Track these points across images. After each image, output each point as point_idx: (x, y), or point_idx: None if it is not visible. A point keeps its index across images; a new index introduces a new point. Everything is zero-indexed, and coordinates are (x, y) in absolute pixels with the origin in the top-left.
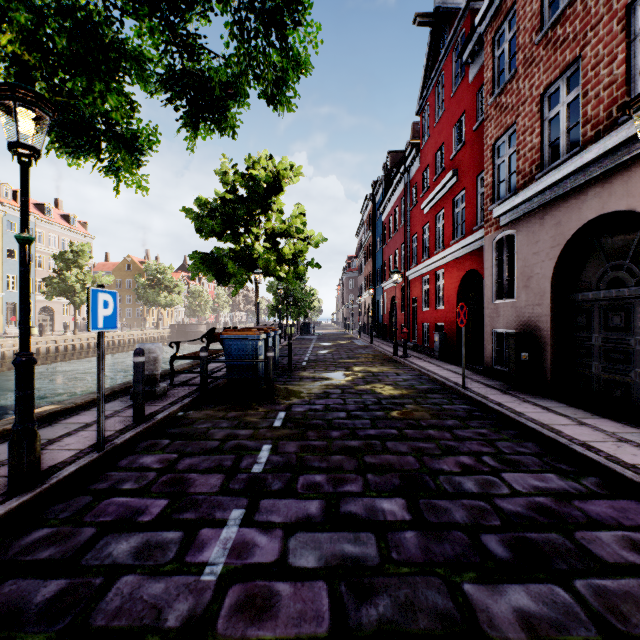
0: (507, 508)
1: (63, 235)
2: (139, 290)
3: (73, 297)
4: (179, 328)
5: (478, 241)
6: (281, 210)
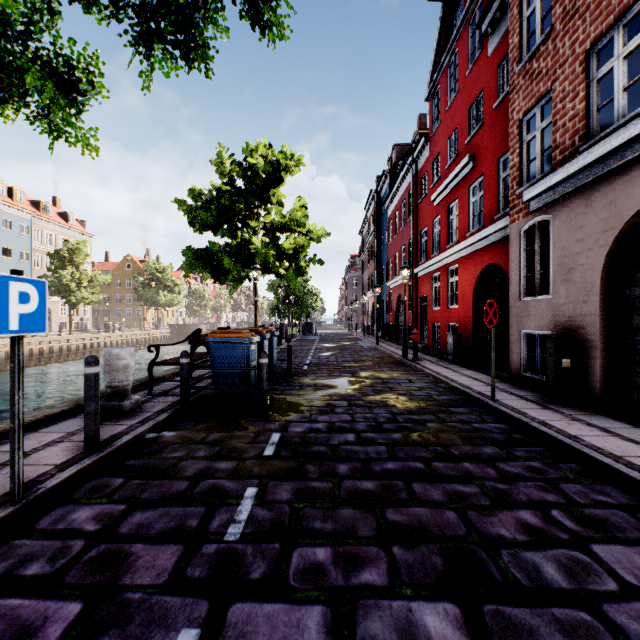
0: (632, 629)
1: (60, 233)
2: (138, 289)
3: (68, 296)
4: (179, 328)
5: (500, 231)
6: (281, 203)
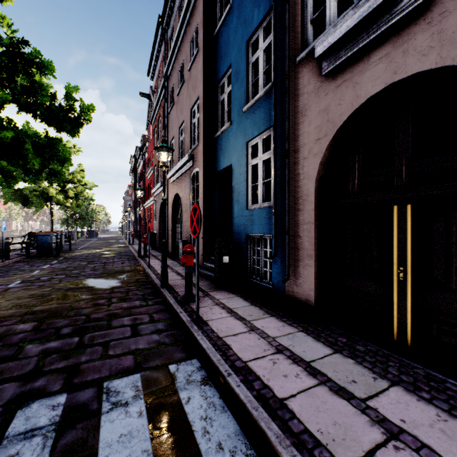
0: (108, 262)
1: None
2: None
3: None
4: None
5: None
6: (68, 168)
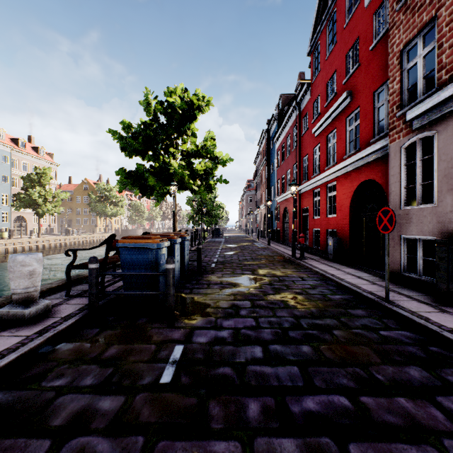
0: None
1: (33, 162)
2: (91, 204)
3: (36, 209)
4: (122, 232)
5: (376, 152)
6: (195, 134)
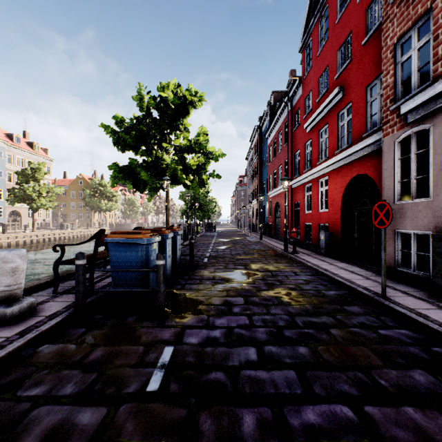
0: None
1: (28, 157)
2: (86, 199)
3: (31, 203)
4: (116, 227)
5: (369, 146)
6: (187, 130)
